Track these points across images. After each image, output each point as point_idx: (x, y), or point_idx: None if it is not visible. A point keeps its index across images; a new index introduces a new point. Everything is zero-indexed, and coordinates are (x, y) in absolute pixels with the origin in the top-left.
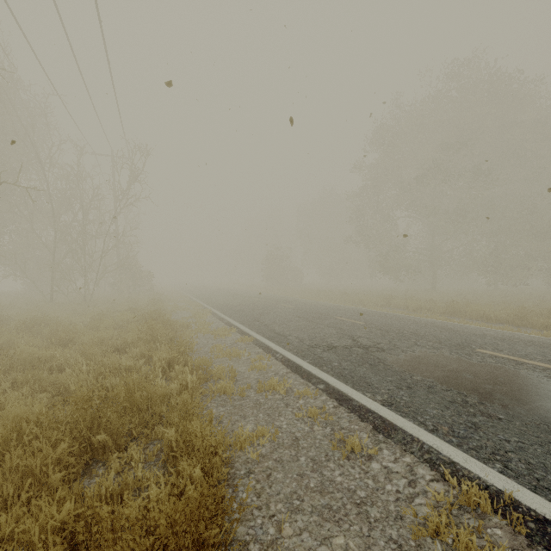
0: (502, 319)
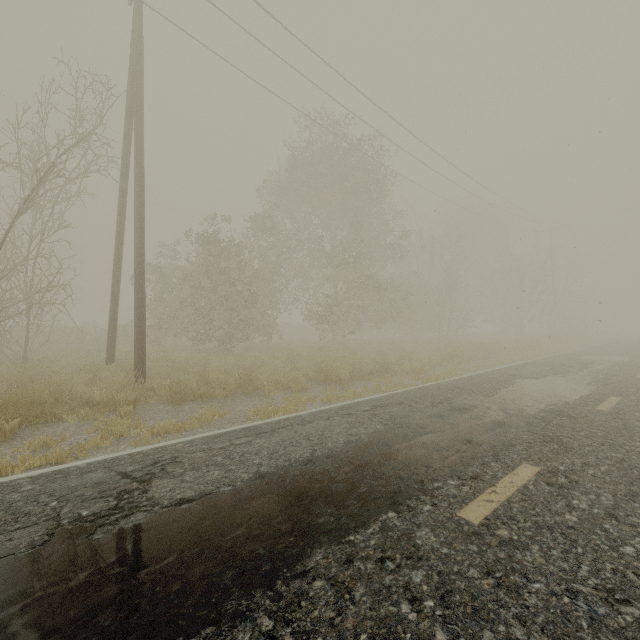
0: None
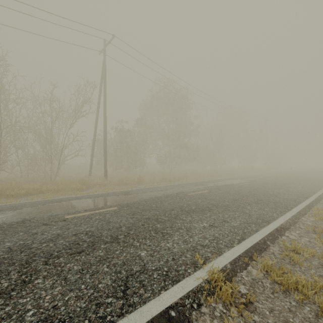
0: None
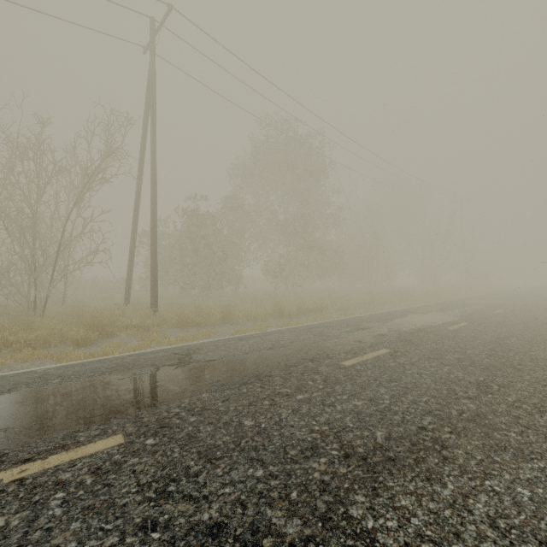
0: None
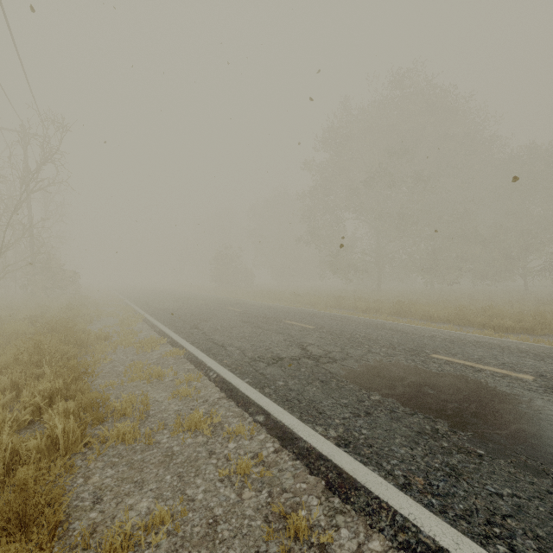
0: (444, 318)
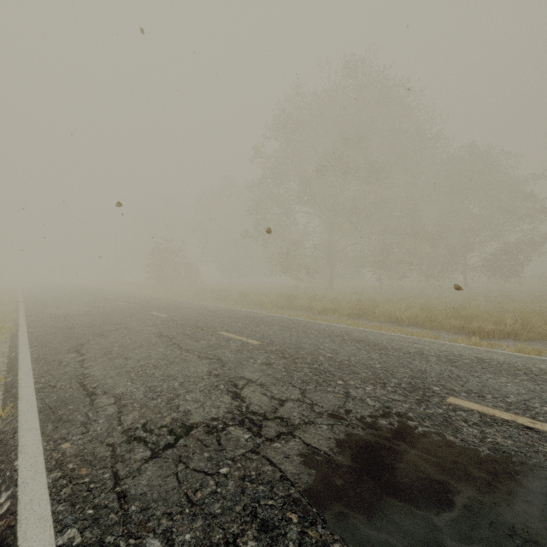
0: (411, 320)
